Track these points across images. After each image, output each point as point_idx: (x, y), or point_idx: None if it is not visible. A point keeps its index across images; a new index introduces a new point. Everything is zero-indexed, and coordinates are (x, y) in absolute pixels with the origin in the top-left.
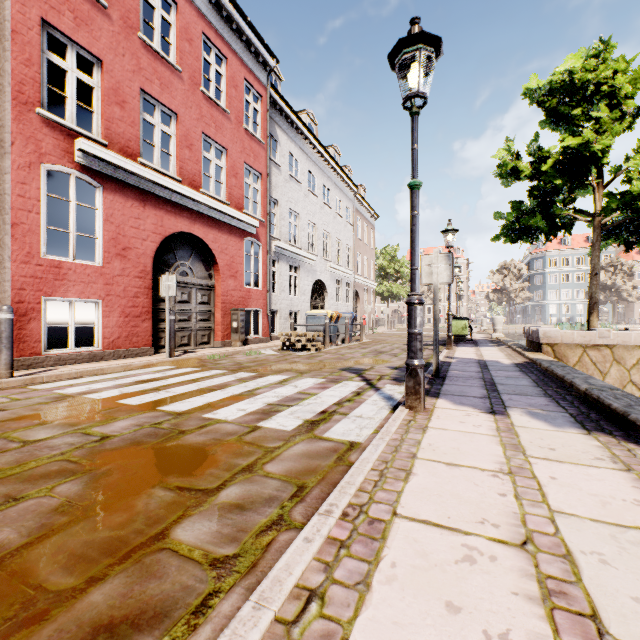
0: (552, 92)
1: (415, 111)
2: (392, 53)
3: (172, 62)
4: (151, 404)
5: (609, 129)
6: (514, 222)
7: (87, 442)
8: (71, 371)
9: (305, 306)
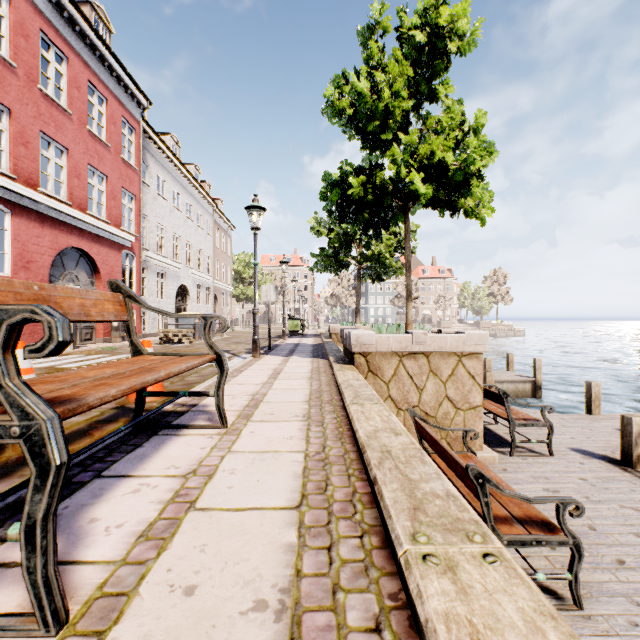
0: None
1: (256, 233)
2: (246, 208)
3: (65, 107)
4: None
5: None
6: (320, 261)
7: None
8: None
9: (171, 308)
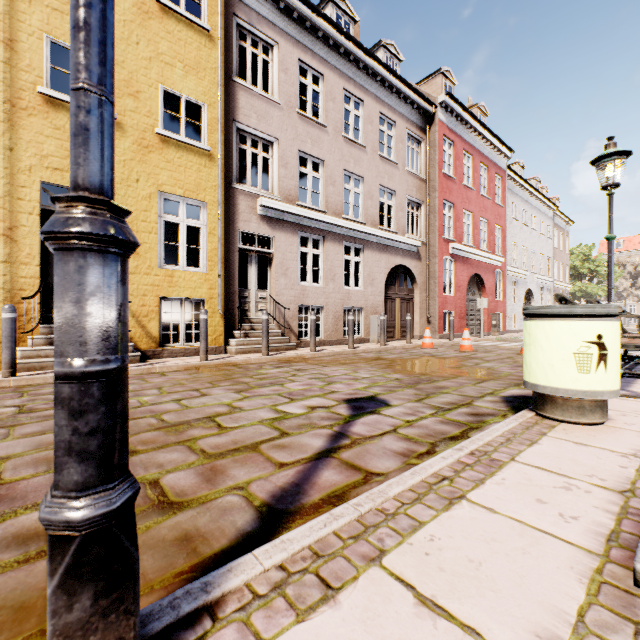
0: None
1: None
2: None
3: (472, 188)
4: None
5: None
6: None
7: None
8: None
9: (520, 310)
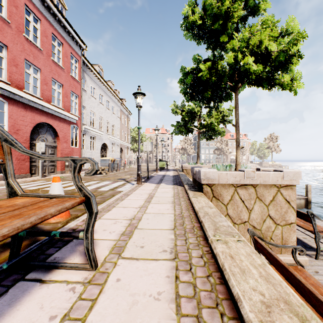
0: None
1: (139, 109)
2: (133, 94)
3: (39, 46)
4: None
5: None
6: (177, 128)
7: None
8: (3, 183)
9: (98, 155)
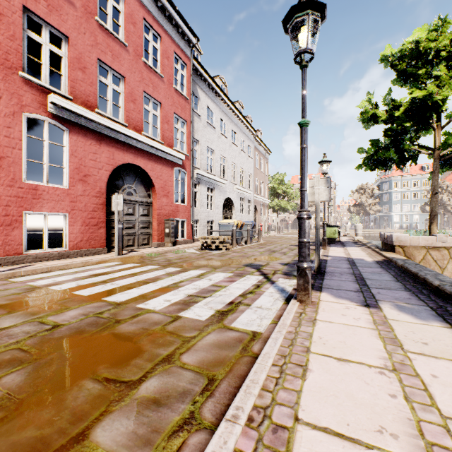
0: (402, 58)
1: (304, 64)
2: (286, 18)
3: (121, 39)
4: (98, 295)
5: (447, 84)
6: (373, 155)
7: (40, 331)
8: (43, 267)
9: (218, 217)
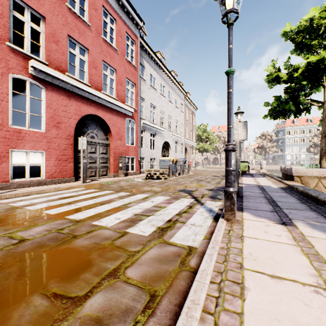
0: (299, 33)
1: (230, 22)
2: None
3: (85, 20)
4: (62, 214)
5: None
6: (276, 107)
7: (7, 245)
8: (24, 191)
9: (159, 155)
